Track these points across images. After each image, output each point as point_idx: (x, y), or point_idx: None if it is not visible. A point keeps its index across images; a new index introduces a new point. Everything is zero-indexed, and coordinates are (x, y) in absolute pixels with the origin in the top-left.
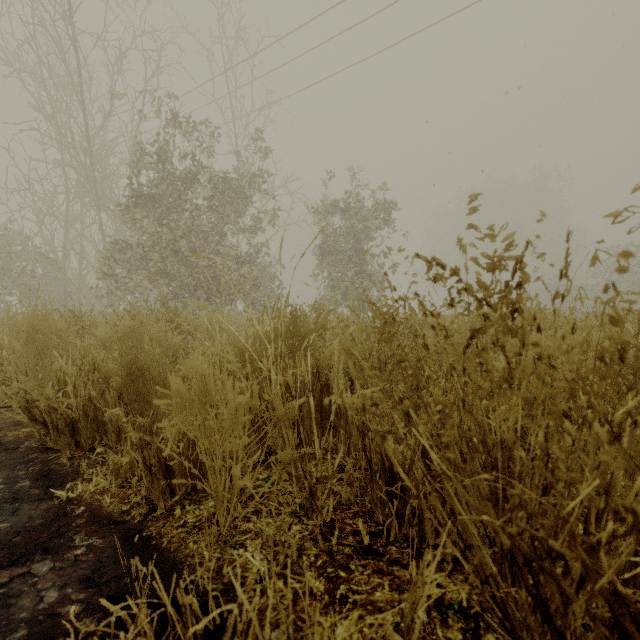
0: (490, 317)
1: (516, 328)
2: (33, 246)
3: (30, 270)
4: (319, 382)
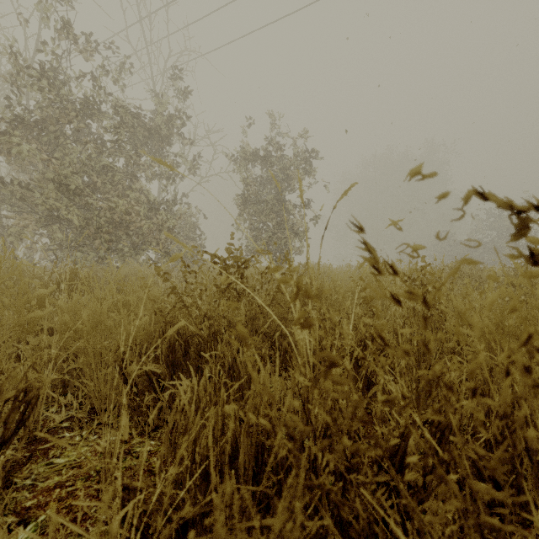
0: None
1: None
2: None
3: None
4: None
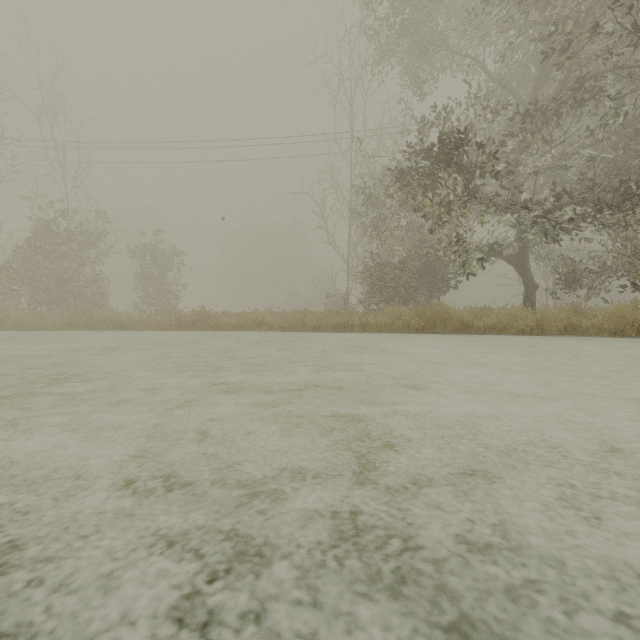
0: (176, 311)
1: (177, 312)
2: None
3: None
4: (162, 320)
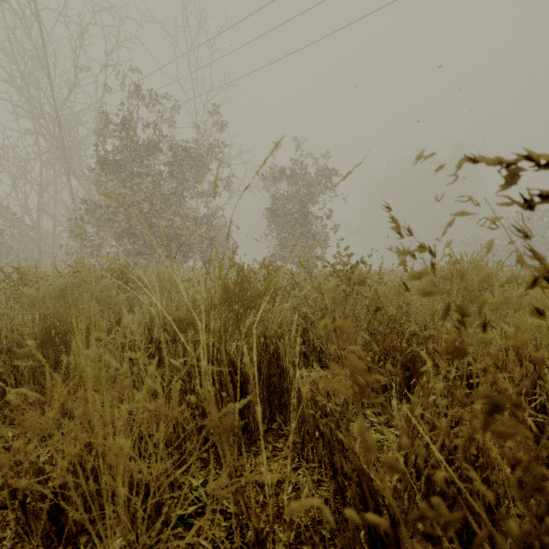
0: None
1: None
2: (9, 208)
3: (6, 230)
4: (269, 353)
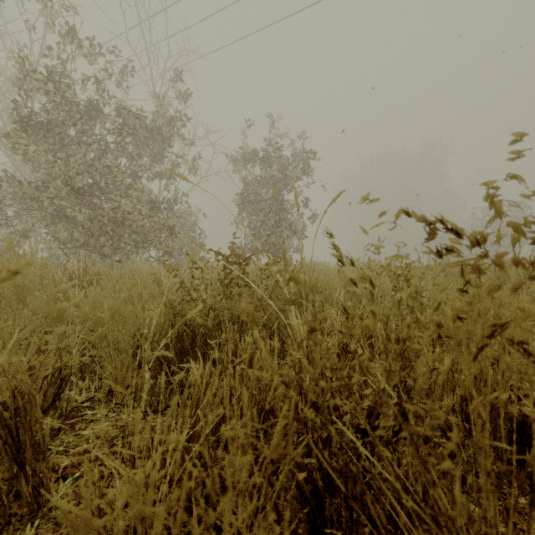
0: None
1: None
2: None
3: None
4: None
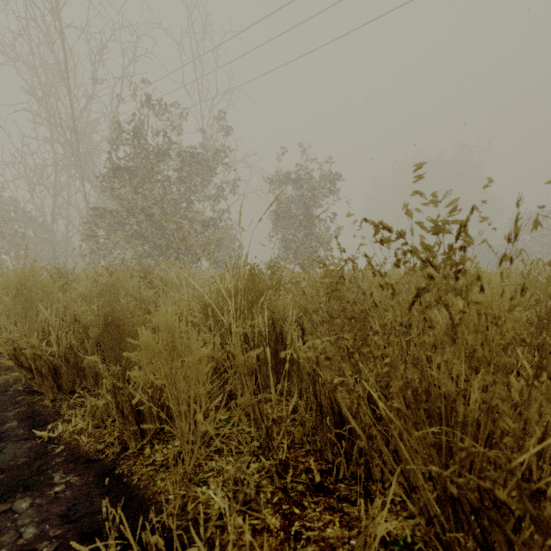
0: (434, 277)
1: (459, 288)
2: (25, 211)
3: (23, 232)
4: (274, 332)
